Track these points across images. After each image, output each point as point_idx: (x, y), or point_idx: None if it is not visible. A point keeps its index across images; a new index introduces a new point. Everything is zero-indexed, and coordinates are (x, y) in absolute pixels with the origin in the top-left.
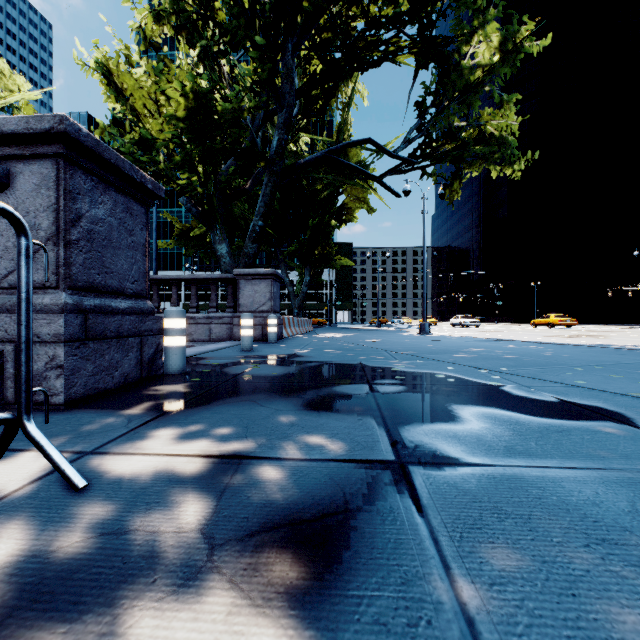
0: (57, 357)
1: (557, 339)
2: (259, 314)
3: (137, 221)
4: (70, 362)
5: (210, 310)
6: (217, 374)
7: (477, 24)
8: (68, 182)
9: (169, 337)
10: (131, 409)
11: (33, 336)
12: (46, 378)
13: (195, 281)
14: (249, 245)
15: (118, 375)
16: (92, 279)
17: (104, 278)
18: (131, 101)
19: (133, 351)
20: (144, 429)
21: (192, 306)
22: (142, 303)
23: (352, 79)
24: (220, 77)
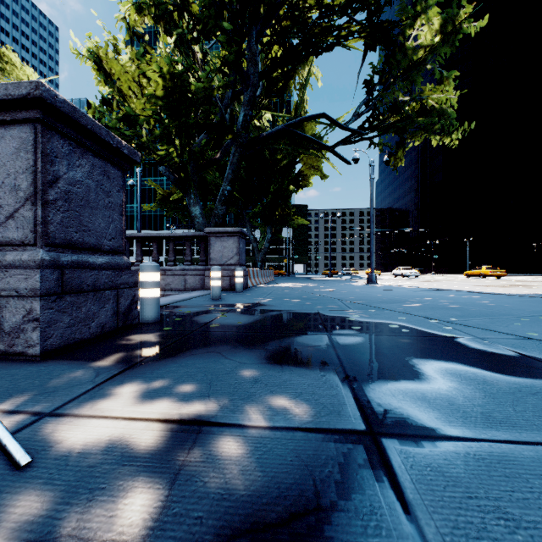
0: (33, 310)
1: (491, 289)
2: (227, 267)
3: (114, 183)
4: (46, 315)
5: (185, 263)
6: (187, 323)
7: (420, 9)
8: (45, 145)
9: (144, 289)
10: (102, 360)
11: (12, 290)
12: (23, 330)
13: (172, 238)
14: (219, 207)
15: (95, 325)
16: (70, 237)
17: (82, 236)
18: (118, 84)
19: (109, 303)
20: (109, 385)
21: (170, 260)
22: (119, 258)
23: (308, 63)
24: (194, 63)
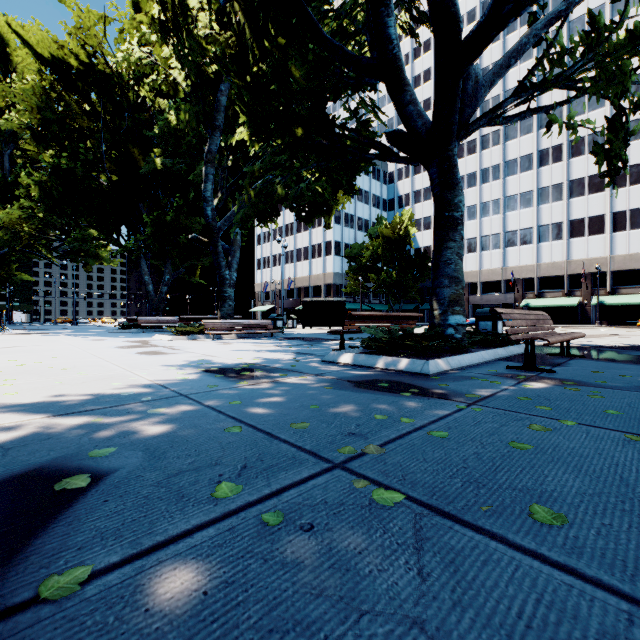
0: None
1: None
2: None
3: None
4: None
5: None
6: None
7: None
8: None
9: None
10: None
11: None
12: None
13: None
14: None
15: None
16: None
17: None
18: None
19: None
20: None
21: None
22: None
23: None
24: None
